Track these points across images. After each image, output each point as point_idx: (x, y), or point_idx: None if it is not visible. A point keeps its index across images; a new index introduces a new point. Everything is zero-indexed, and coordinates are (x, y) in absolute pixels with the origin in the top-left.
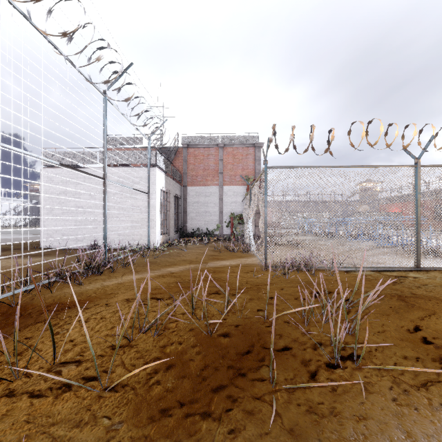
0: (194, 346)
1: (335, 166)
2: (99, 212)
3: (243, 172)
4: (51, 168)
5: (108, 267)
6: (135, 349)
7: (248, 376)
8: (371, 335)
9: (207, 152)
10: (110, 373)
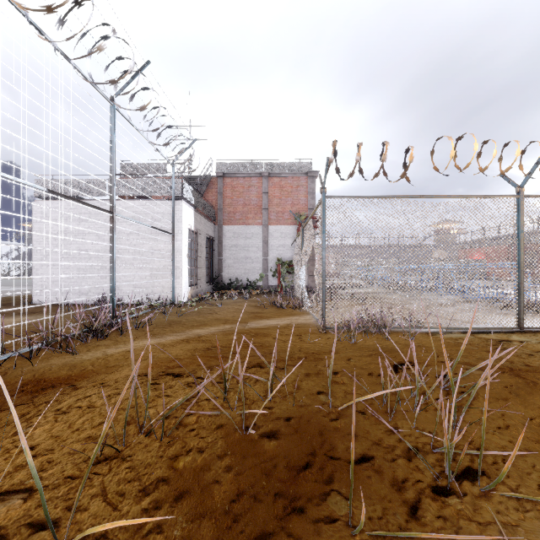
0: (222, 456)
1: (415, 196)
2: (108, 257)
3: (293, 208)
4: (46, 201)
5: (116, 329)
6: (128, 464)
7: (308, 514)
8: (491, 435)
9: (248, 182)
10: (79, 513)
